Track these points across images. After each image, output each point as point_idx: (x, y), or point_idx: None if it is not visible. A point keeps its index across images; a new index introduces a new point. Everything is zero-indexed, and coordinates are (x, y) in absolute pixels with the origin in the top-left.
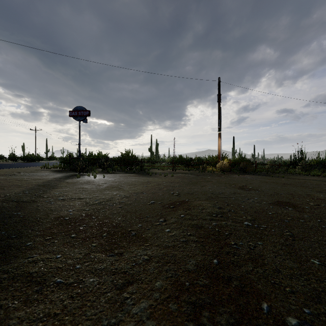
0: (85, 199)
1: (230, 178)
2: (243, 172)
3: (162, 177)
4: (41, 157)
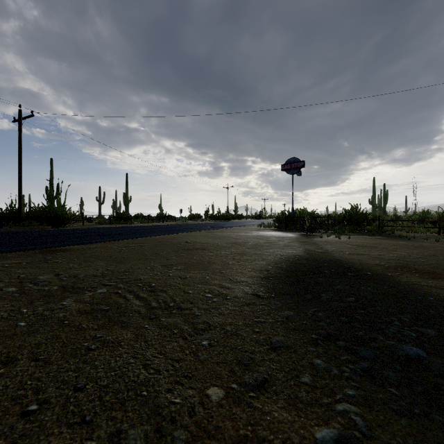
0: (373, 255)
1: None
2: None
3: (432, 242)
4: (233, 215)
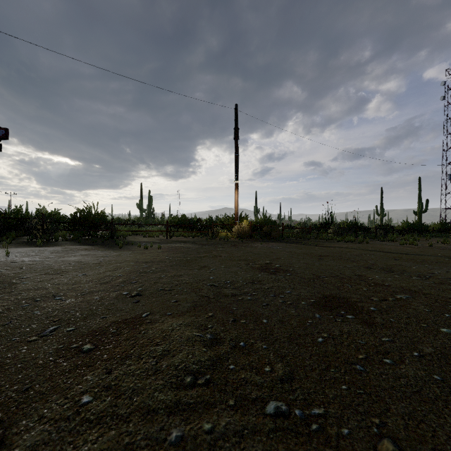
0: None
1: (249, 249)
2: (267, 239)
3: (141, 250)
4: None
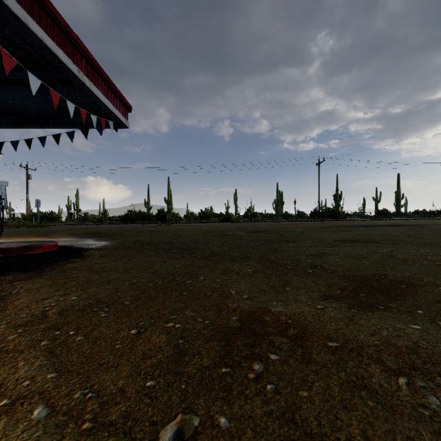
0: None
1: None
2: None
3: None
4: None
